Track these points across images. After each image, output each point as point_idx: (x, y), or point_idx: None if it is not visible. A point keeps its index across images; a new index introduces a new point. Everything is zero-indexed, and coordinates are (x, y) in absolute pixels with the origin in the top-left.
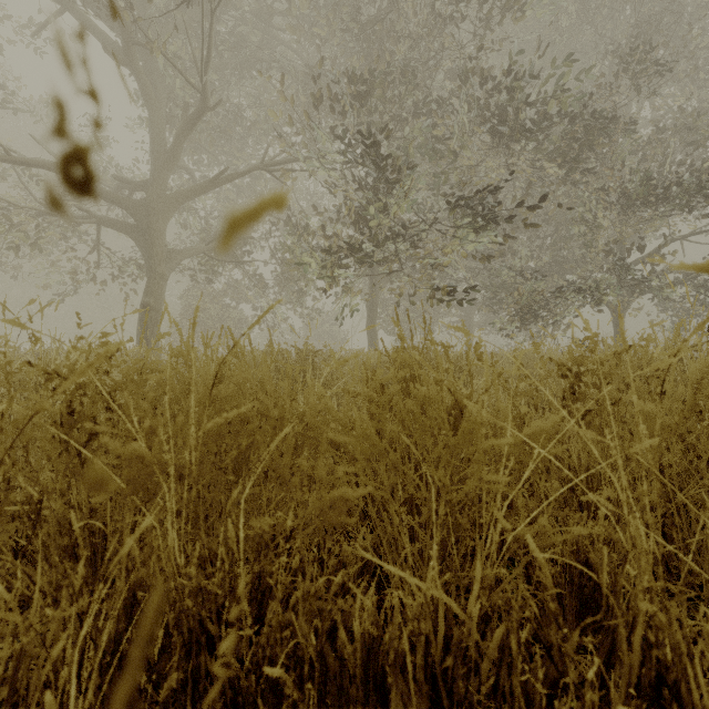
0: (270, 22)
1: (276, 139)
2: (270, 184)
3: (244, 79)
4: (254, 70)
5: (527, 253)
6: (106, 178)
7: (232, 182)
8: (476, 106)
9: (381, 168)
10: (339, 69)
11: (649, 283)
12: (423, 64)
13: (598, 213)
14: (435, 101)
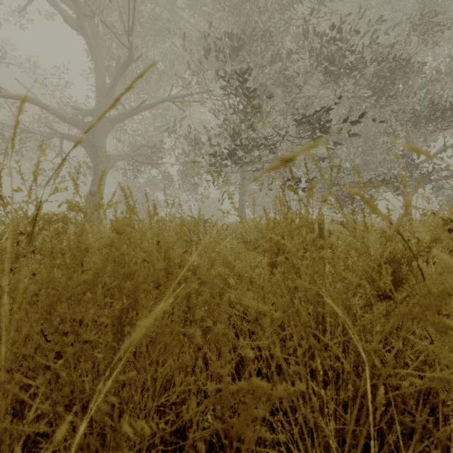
0: (175, 4)
1: (178, 78)
2: (175, 114)
3: (158, 42)
4: (164, 36)
5: (346, 157)
6: (68, 110)
7: (150, 112)
8: (315, 55)
9: (250, 97)
10: (221, 33)
11: (430, 176)
12: (277, 30)
13: (398, 128)
14: (286, 53)
